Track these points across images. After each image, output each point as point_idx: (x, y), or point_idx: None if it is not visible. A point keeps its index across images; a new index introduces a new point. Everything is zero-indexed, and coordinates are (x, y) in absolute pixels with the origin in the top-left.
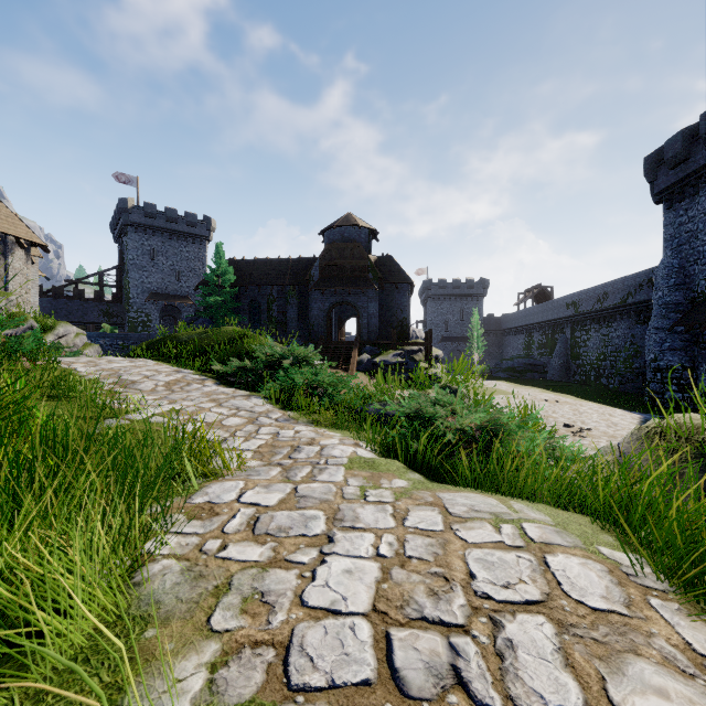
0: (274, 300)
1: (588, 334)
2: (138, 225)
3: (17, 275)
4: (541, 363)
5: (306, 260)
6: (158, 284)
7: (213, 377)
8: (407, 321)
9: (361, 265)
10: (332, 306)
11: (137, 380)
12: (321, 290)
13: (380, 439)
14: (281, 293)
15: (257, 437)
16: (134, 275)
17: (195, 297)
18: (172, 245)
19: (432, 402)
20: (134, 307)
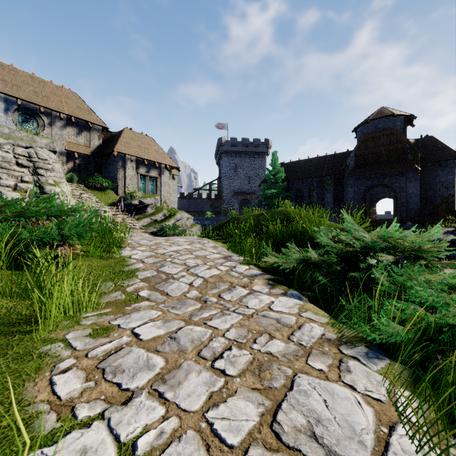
0: (313, 189)
1: None
2: (227, 152)
3: (165, 186)
4: None
5: (340, 155)
6: (238, 186)
7: (265, 270)
8: (454, 198)
9: (398, 148)
10: (367, 188)
11: (174, 273)
12: (356, 176)
13: None
14: (319, 183)
15: None
16: (225, 182)
17: (259, 192)
18: (246, 161)
19: None
20: (225, 201)
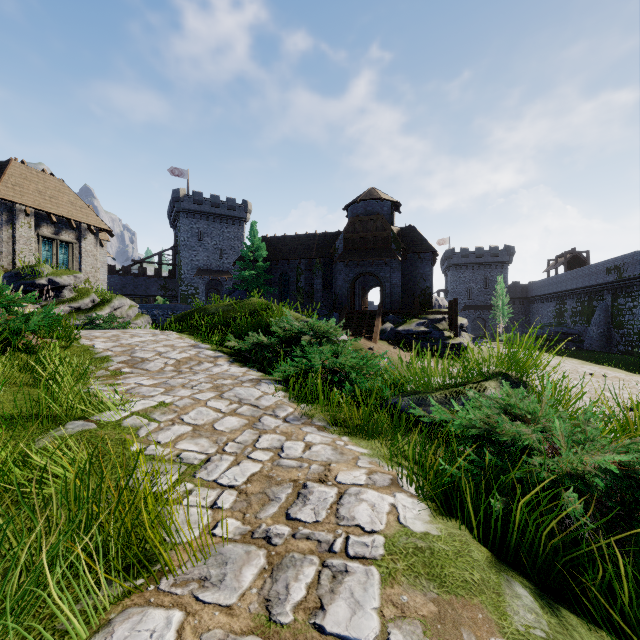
0: (301, 273)
1: (635, 301)
2: (188, 211)
3: (88, 256)
4: (575, 332)
5: (331, 235)
6: (204, 261)
7: (229, 354)
8: (430, 290)
9: (383, 236)
10: (355, 276)
11: (148, 357)
12: (345, 262)
13: (430, 477)
14: (308, 266)
15: (251, 456)
16: (185, 254)
17: (235, 272)
18: (216, 227)
19: (502, 408)
20: (185, 281)
